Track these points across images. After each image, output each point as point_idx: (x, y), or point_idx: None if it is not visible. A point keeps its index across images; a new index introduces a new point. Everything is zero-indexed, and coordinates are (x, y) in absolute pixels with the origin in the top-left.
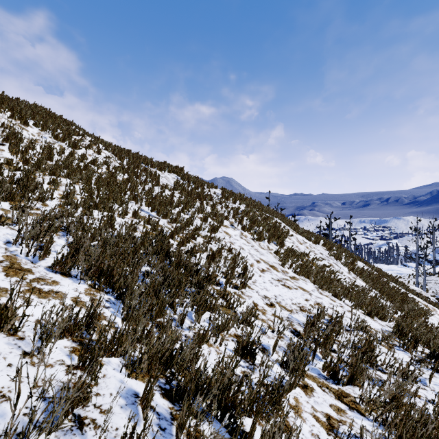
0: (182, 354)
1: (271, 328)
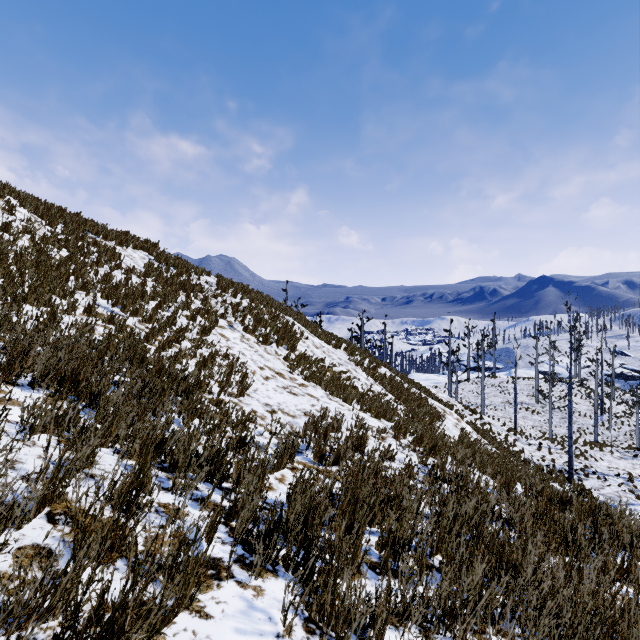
0: (174, 438)
1: (269, 431)
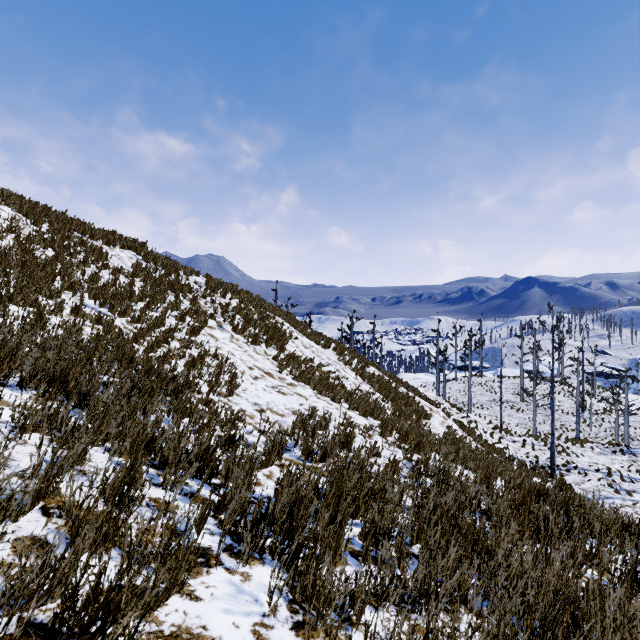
0: (164, 436)
1: (258, 429)
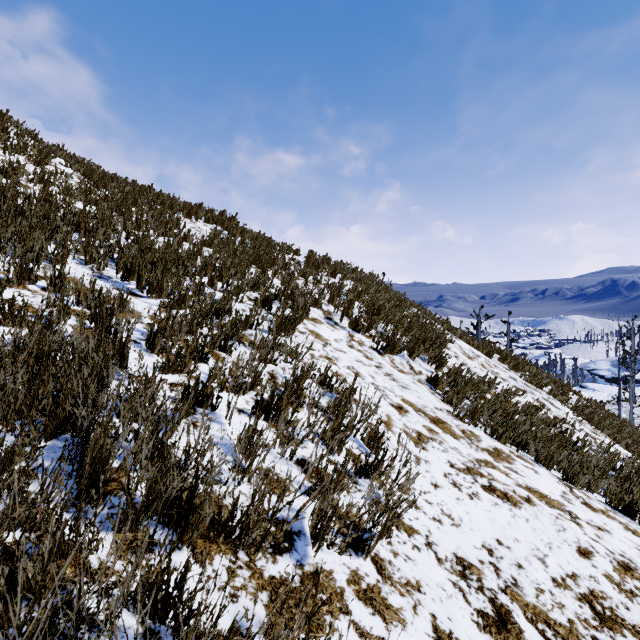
0: None
1: None
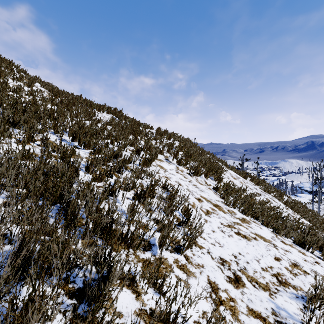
0: None
1: None
